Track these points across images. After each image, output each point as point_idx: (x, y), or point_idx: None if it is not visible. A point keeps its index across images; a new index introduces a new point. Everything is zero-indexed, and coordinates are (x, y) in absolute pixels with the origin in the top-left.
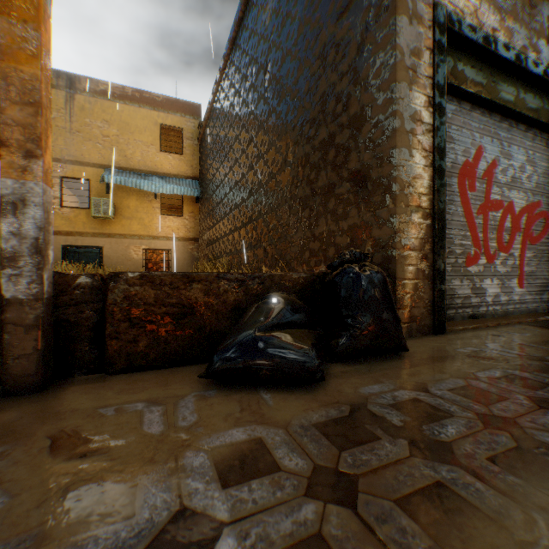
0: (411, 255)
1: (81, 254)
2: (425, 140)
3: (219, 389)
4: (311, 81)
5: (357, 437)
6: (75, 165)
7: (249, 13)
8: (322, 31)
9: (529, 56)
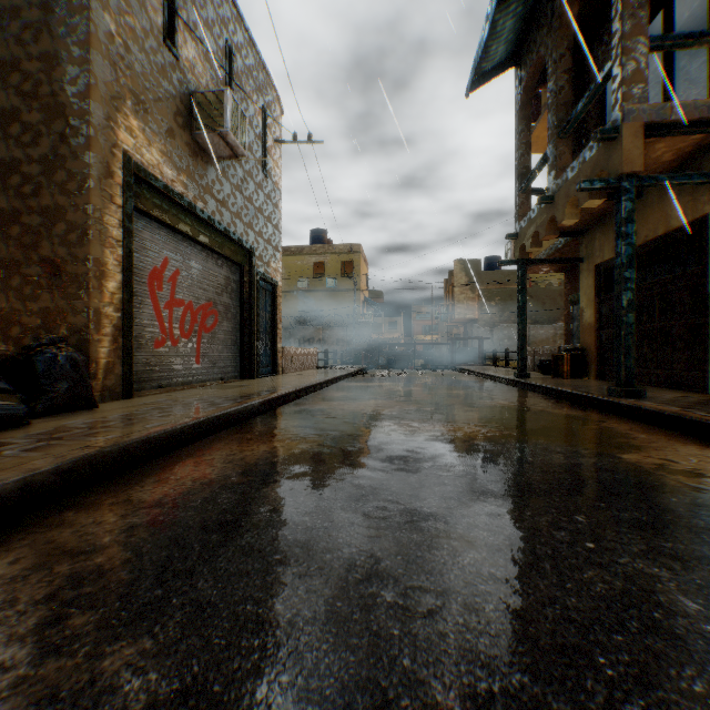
0: (105, 339)
1: None
2: (118, 252)
3: None
4: None
5: (63, 432)
6: None
7: None
8: (4, 91)
9: (200, 204)
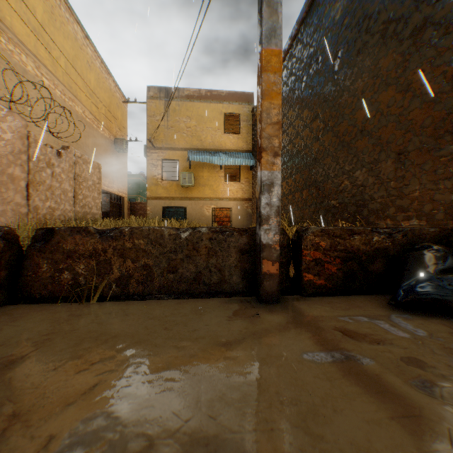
0: None
1: (173, 212)
2: None
3: (409, 314)
4: (397, 60)
5: None
6: (170, 150)
7: (313, 12)
8: (413, 14)
9: None
